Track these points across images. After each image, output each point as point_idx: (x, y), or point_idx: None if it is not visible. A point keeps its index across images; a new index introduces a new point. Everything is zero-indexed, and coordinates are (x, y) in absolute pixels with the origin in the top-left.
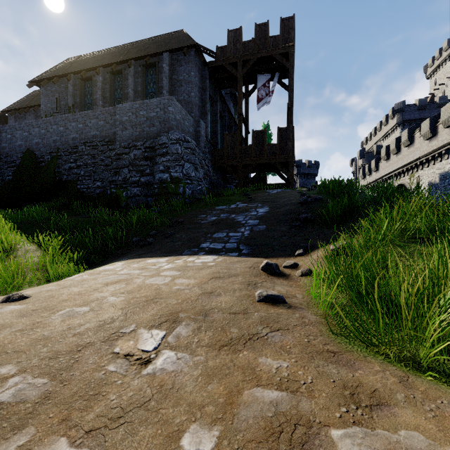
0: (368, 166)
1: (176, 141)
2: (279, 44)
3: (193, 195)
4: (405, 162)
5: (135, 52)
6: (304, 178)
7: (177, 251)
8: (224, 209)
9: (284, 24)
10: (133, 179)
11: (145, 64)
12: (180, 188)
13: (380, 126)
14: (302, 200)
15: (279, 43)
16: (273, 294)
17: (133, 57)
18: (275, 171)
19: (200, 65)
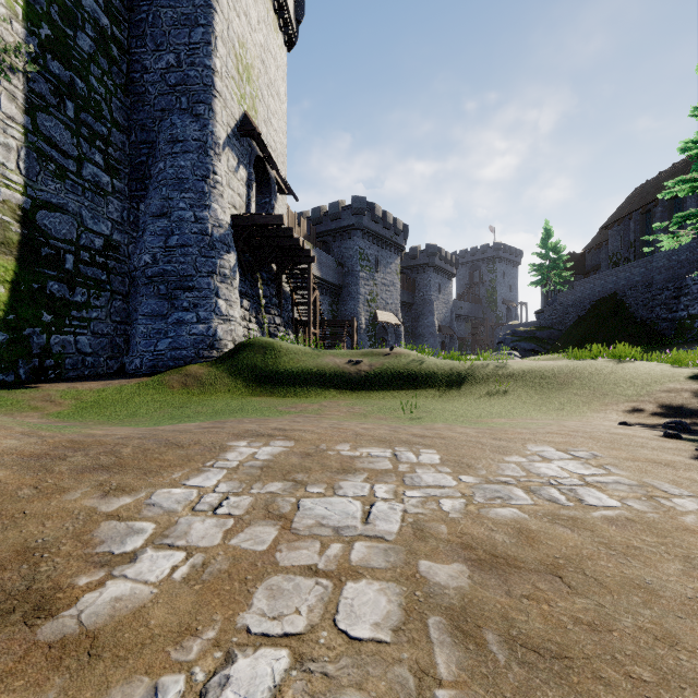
0: None
1: (697, 281)
2: None
3: None
4: None
5: None
6: None
7: None
8: None
9: None
10: (662, 316)
11: None
12: (695, 324)
13: None
14: None
15: None
16: None
17: None
18: None
19: None
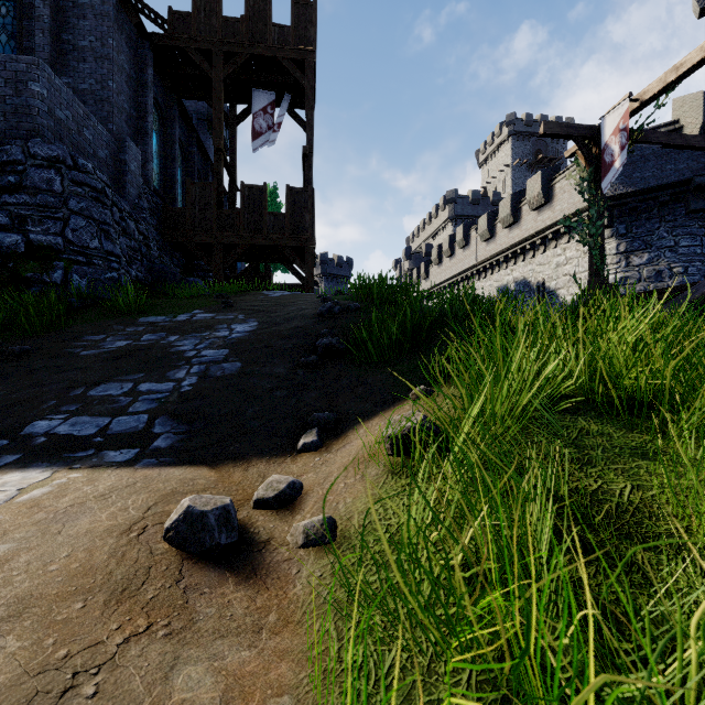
0: (416, 272)
1: (47, 163)
2: (290, 42)
3: (91, 289)
4: (460, 269)
5: None
6: (332, 282)
7: None
8: (159, 322)
9: (298, 11)
10: None
11: None
12: (55, 272)
13: (430, 218)
14: (324, 308)
15: (290, 40)
16: None
17: None
18: (284, 263)
19: (133, 33)
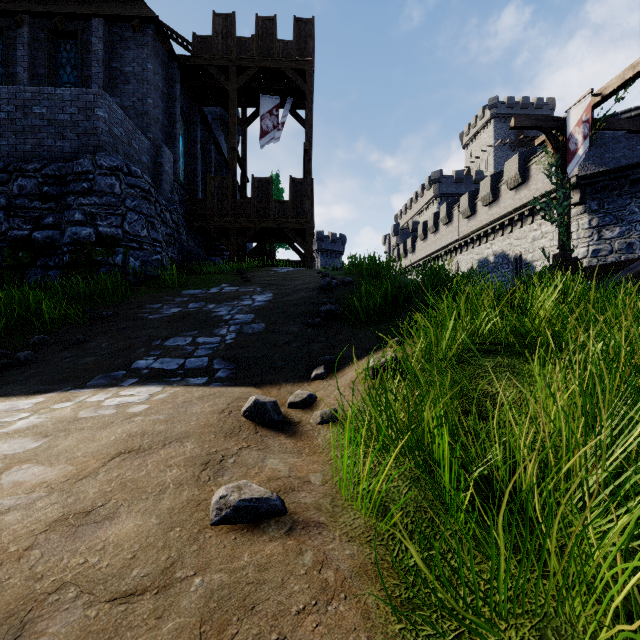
0: (403, 246)
1: (110, 172)
2: (292, 55)
3: (143, 269)
4: (443, 244)
5: (32, 2)
6: (327, 257)
7: (77, 378)
8: (198, 294)
9: (299, 28)
10: (16, 233)
11: (55, 29)
12: (117, 256)
13: (416, 197)
14: (324, 282)
15: (292, 53)
16: (253, 499)
17: (27, 9)
18: (286, 242)
19: (165, 56)
